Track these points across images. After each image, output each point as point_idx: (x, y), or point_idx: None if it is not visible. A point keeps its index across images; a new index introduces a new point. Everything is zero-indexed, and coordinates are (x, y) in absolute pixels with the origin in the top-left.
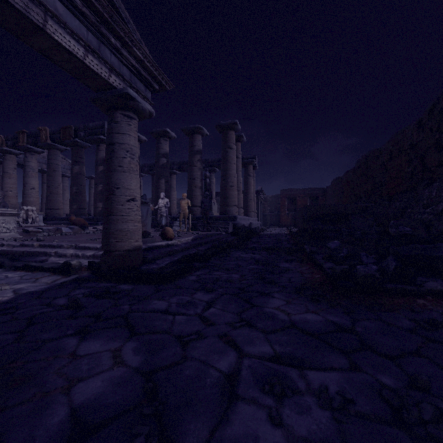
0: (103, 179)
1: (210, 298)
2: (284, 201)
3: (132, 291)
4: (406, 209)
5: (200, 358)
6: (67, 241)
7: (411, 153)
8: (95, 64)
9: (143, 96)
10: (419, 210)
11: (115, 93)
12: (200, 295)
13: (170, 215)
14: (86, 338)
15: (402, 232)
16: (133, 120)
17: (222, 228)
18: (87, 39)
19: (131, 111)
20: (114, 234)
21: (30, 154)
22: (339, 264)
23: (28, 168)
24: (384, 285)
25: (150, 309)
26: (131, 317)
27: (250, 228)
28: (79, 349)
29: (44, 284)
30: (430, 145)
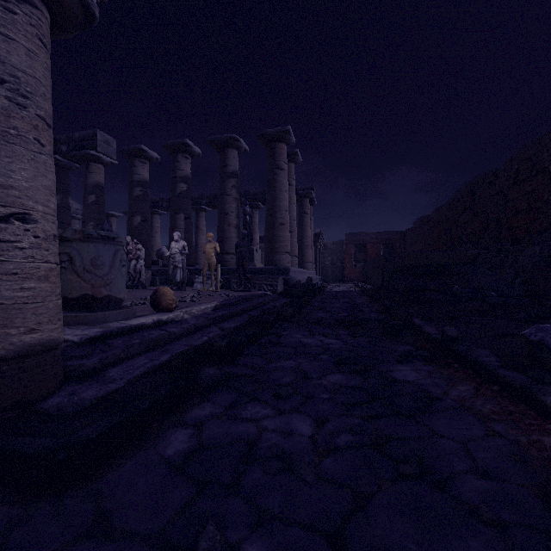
0: (95, 214)
1: None
2: (350, 249)
3: None
4: None
5: None
6: None
7: None
8: None
9: None
10: None
11: None
12: None
13: (192, 267)
14: None
15: None
16: (24, 5)
17: (268, 286)
18: None
19: None
20: None
21: None
22: None
23: None
24: None
25: None
26: None
27: (308, 285)
28: None
29: None
30: None
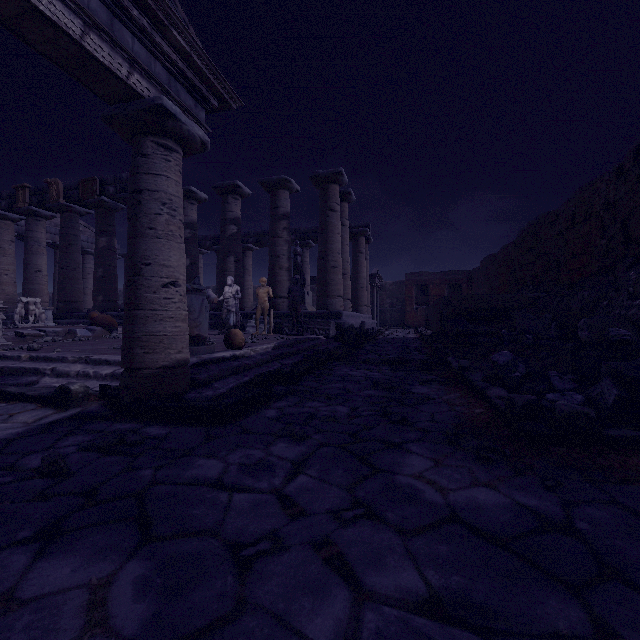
0: None
1: (298, 454)
2: (411, 291)
3: (165, 440)
4: (600, 301)
5: (273, 607)
6: (75, 351)
7: (606, 216)
8: (103, 50)
9: (191, 115)
10: (622, 303)
11: (142, 106)
12: (281, 448)
13: (242, 311)
14: (48, 552)
15: (616, 338)
16: (173, 154)
17: (320, 330)
18: (88, 7)
19: (170, 137)
20: (141, 341)
21: (35, 220)
22: (513, 389)
23: (32, 241)
24: (604, 431)
25: (190, 478)
26: (150, 496)
27: (362, 330)
28: (25, 581)
29: (20, 426)
30: (636, 203)
